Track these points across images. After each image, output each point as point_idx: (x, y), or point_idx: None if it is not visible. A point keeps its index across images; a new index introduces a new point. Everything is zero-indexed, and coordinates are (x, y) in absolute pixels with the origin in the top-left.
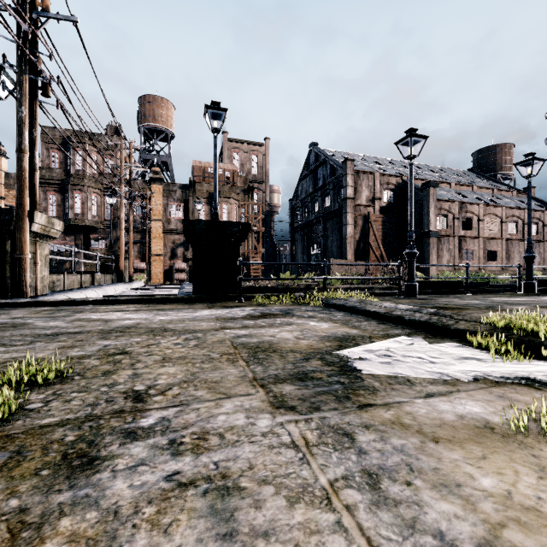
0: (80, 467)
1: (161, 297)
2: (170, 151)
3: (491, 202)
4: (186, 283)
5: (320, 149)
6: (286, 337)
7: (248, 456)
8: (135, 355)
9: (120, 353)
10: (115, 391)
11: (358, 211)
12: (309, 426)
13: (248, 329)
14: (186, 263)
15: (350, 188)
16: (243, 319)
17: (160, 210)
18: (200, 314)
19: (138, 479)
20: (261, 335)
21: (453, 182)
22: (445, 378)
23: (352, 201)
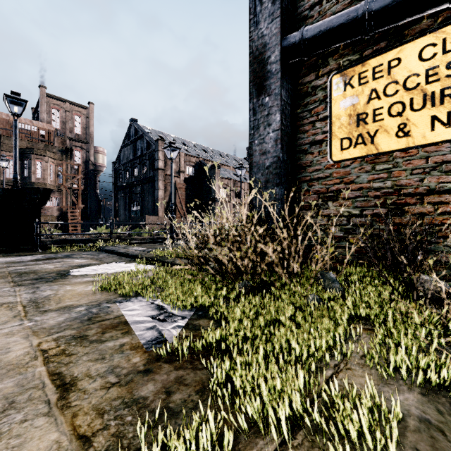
0: None
1: None
2: None
3: None
4: None
5: (139, 125)
6: (49, 267)
7: None
8: None
9: None
10: None
11: (168, 179)
12: (25, 287)
13: (27, 266)
14: None
15: (161, 161)
16: (28, 261)
17: None
18: None
19: None
20: (33, 268)
21: (232, 166)
22: (104, 273)
23: (163, 171)
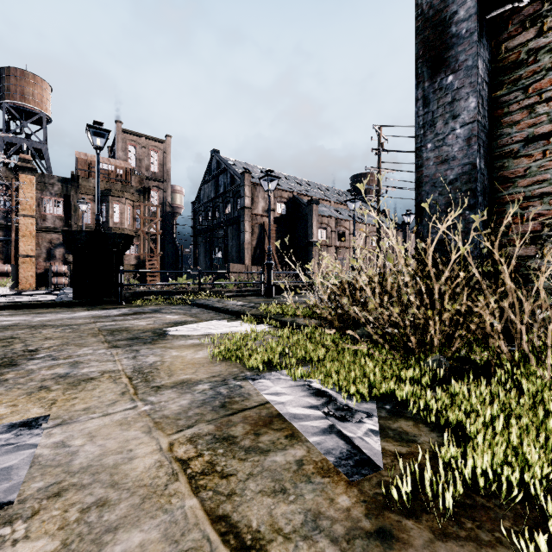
0: (10, 366)
1: (38, 303)
2: (46, 137)
3: (359, 220)
4: (67, 288)
5: (221, 157)
6: (141, 324)
7: (89, 358)
8: (23, 338)
9: (10, 338)
10: (16, 350)
11: (255, 220)
12: (123, 350)
13: (116, 322)
14: (68, 266)
15: (248, 198)
16: (115, 316)
17: (31, 204)
18: (78, 314)
19: (39, 365)
20: (123, 324)
21: (333, 201)
22: (208, 334)
23: (249, 210)
